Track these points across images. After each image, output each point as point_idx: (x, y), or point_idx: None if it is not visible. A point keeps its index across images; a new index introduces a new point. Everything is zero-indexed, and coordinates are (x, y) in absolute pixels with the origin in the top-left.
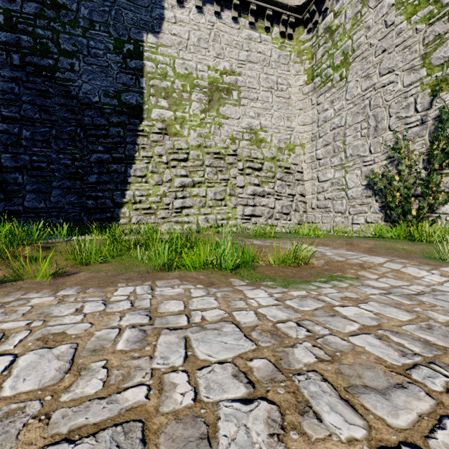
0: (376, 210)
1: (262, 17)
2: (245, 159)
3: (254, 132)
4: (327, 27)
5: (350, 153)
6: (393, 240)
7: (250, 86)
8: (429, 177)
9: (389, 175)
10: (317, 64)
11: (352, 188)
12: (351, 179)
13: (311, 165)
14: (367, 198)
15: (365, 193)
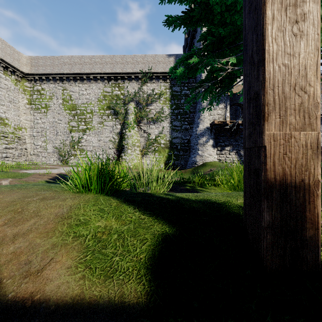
0: (57, 157)
1: (6, 69)
2: (0, 132)
3: (3, 120)
4: (39, 90)
5: (48, 138)
6: (63, 164)
7: (1, 98)
8: (69, 150)
9: (60, 148)
10: (33, 100)
11: (49, 149)
12: (48, 147)
13: (30, 138)
14: (54, 153)
15: (54, 152)
